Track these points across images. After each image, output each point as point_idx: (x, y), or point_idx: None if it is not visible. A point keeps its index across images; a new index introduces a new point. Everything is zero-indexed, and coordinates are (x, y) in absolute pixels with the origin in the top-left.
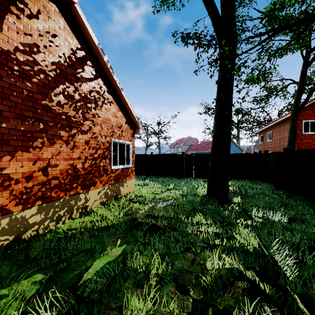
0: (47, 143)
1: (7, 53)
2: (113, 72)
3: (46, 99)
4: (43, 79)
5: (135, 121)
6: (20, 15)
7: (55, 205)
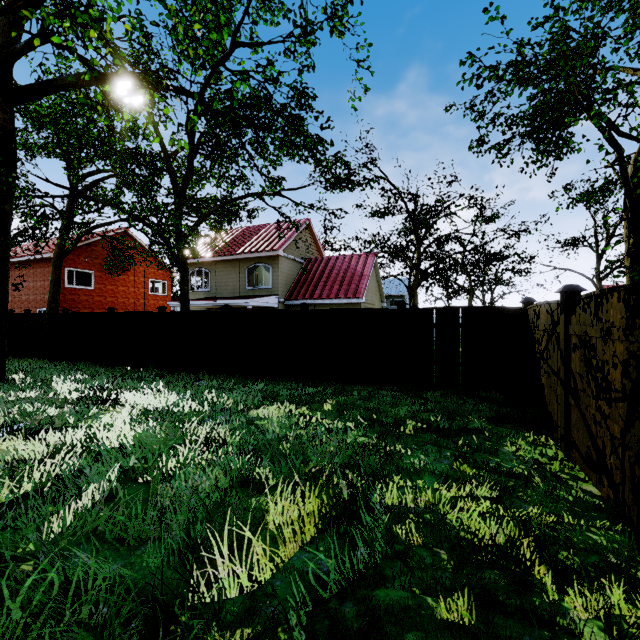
0: None
1: None
2: None
3: None
4: None
5: None
6: None
7: None
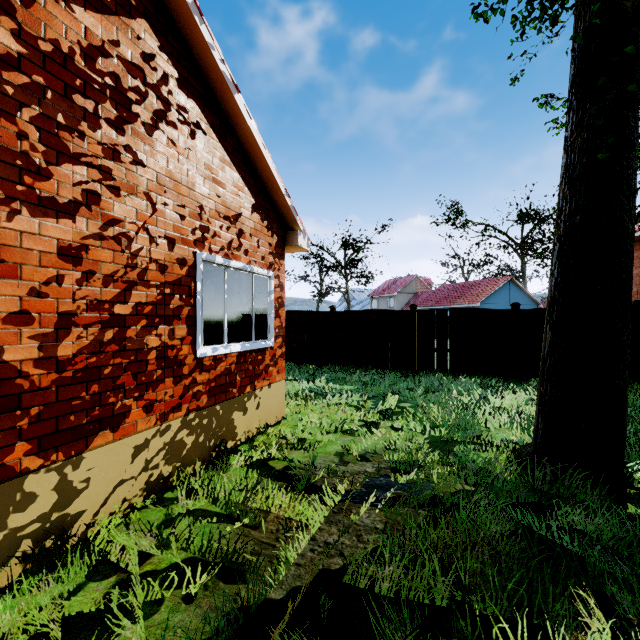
0: None
1: None
2: (199, 12)
3: None
4: None
5: (285, 209)
6: None
7: None
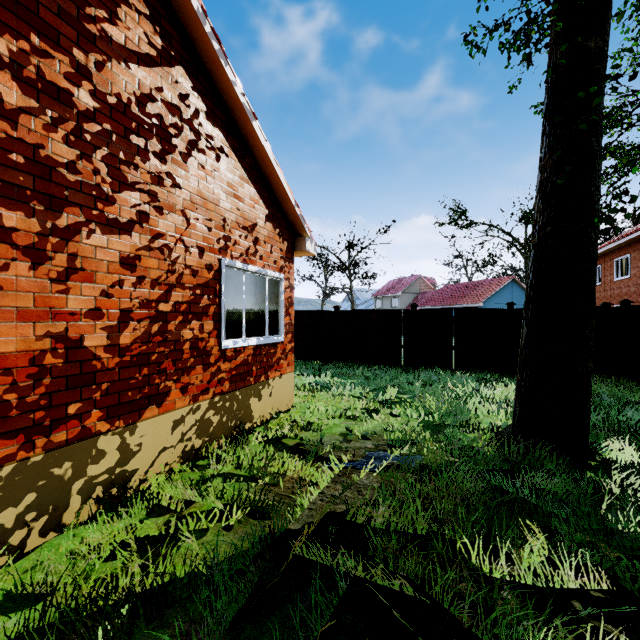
0: None
1: None
2: (224, 55)
3: None
4: None
5: (294, 218)
6: None
7: None
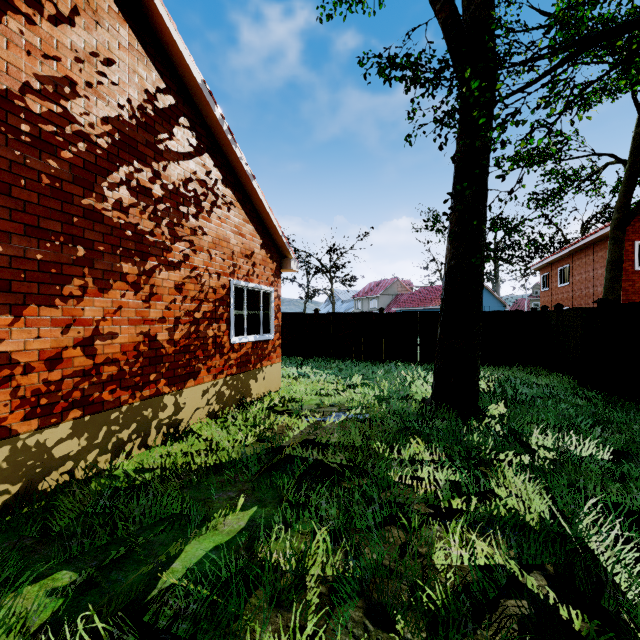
0: (94, 289)
1: (6, 96)
2: (234, 141)
3: (90, 194)
4: (84, 153)
5: (281, 244)
6: (35, 15)
7: (110, 420)
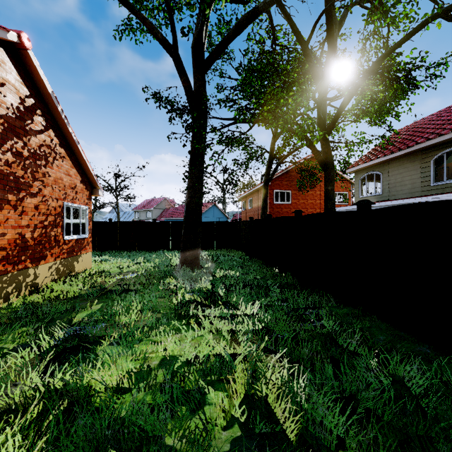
0: None
1: None
2: (68, 123)
3: None
4: None
5: (93, 180)
6: None
7: (3, 281)
